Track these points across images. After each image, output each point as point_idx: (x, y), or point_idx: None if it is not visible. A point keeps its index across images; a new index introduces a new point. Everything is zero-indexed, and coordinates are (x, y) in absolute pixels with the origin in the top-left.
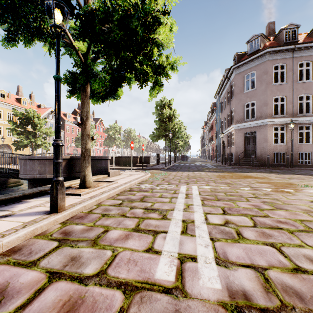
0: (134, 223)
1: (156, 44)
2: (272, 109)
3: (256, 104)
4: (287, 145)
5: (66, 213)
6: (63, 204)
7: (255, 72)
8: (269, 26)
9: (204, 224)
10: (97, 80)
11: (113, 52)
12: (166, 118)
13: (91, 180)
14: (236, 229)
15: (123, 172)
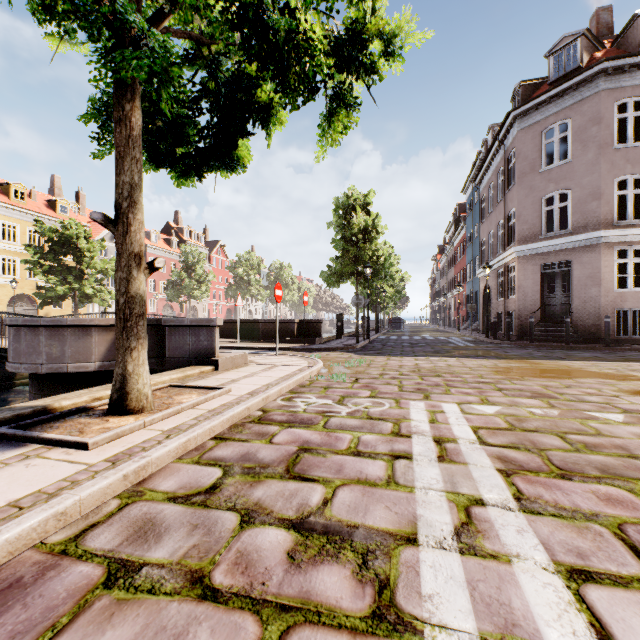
0: None
1: None
2: (612, 207)
3: (572, 197)
4: None
5: None
6: None
7: (568, 121)
8: (599, 16)
9: None
10: (135, 55)
11: None
12: (357, 233)
13: (145, 388)
14: None
15: (256, 359)
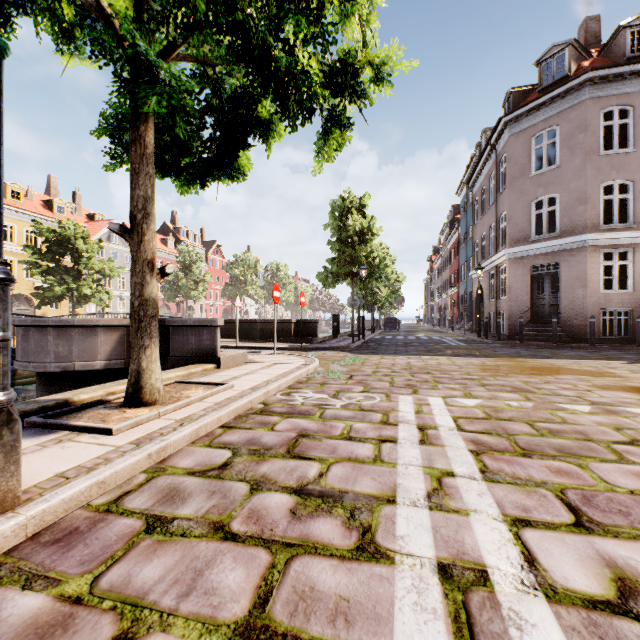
0: (249, 584)
1: None
2: (598, 212)
3: (560, 202)
4: (635, 295)
5: (9, 527)
6: (9, 485)
7: (556, 127)
8: (587, 26)
9: (539, 601)
10: (156, 91)
11: None
12: (353, 235)
13: (157, 383)
14: None
15: (255, 357)
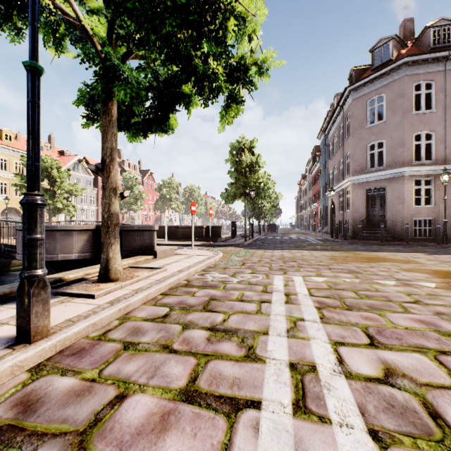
0: (186, 372)
1: (233, 16)
2: (411, 152)
3: (386, 145)
4: (436, 209)
5: (47, 346)
6: (44, 323)
7: (383, 95)
8: (405, 25)
9: (341, 378)
10: (122, 86)
11: (151, 28)
12: (245, 167)
13: (119, 267)
14: (420, 397)
15: (179, 251)
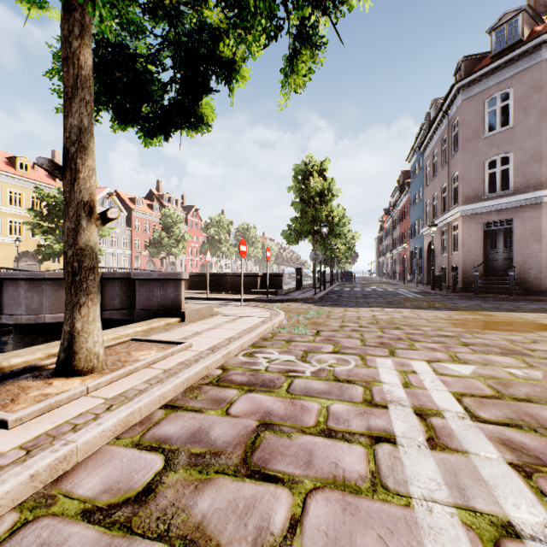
0: None
1: None
2: None
3: (514, 160)
4: None
5: None
6: None
7: (510, 90)
8: None
9: None
10: None
11: None
12: (314, 196)
13: (95, 347)
14: None
15: (222, 310)
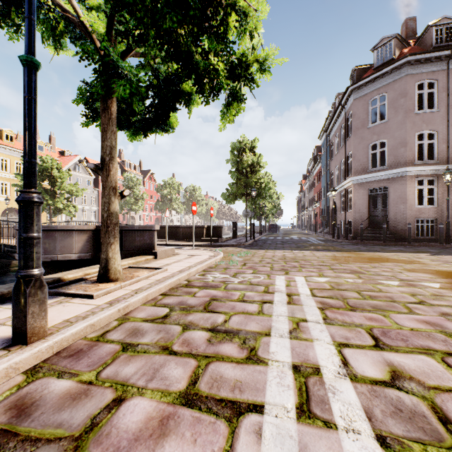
0: (186, 375)
1: (234, 11)
2: (414, 152)
3: (388, 145)
4: (438, 209)
5: (44, 347)
6: (41, 324)
7: (386, 94)
8: (407, 24)
9: (346, 381)
10: (122, 83)
11: (151, 22)
12: (246, 167)
13: (118, 267)
14: (429, 401)
15: (180, 251)
